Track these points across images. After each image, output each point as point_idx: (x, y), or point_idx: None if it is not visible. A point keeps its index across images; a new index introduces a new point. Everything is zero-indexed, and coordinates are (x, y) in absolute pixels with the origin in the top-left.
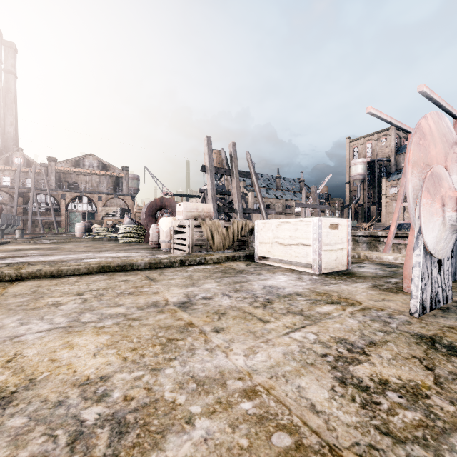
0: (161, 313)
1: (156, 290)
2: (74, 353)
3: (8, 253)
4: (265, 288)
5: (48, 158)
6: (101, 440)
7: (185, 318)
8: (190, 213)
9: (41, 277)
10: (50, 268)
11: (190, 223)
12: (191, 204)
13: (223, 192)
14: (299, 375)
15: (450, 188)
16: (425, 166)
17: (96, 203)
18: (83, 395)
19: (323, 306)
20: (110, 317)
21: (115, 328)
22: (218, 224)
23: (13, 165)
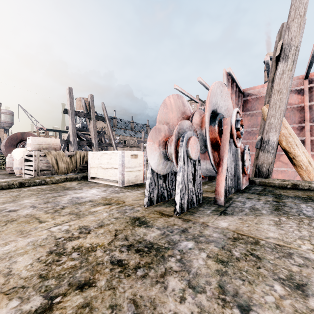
0: None
1: None
2: None
3: None
4: (72, 199)
5: None
6: None
7: None
8: (38, 146)
9: None
10: None
11: (35, 153)
12: (39, 138)
13: (87, 130)
14: (24, 254)
15: (165, 136)
16: (166, 123)
17: None
18: None
19: (98, 207)
20: None
21: None
22: (62, 154)
23: None
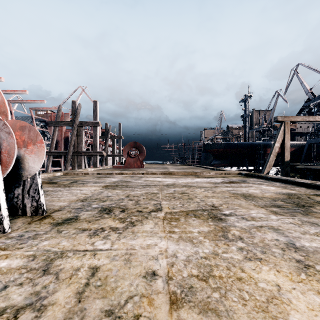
0: None
1: None
2: (309, 298)
3: None
4: None
5: None
6: (231, 236)
7: None
8: None
9: None
10: None
11: None
12: None
13: None
14: (145, 231)
15: None
16: None
17: None
18: (253, 252)
19: None
20: None
21: None
22: None
23: None
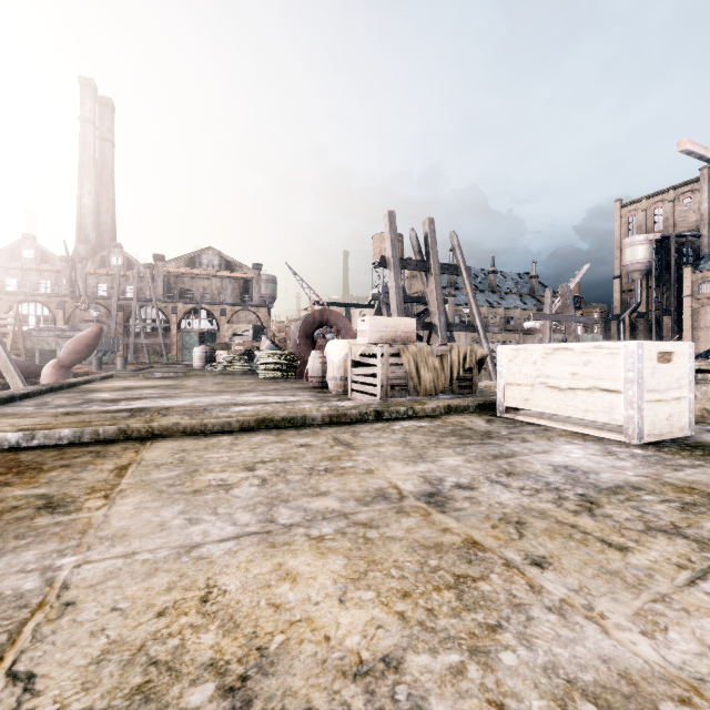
0: (405, 515)
1: (366, 465)
2: (303, 592)
3: (117, 392)
4: (560, 471)
5: (155, 257)
6: None
7: (455, 529)
8: (380, 334)
9: (179, 434)
10: (190, 421)
11: (383, 349)
12: (381, 319)
13: (409, 298)
14: None
15: None
16: None
17: (217, 318)
18: (375, 705)
19: None
20: (322, 517)
21: (343, 541)
22: (426, 352)
23: (111, 267)
